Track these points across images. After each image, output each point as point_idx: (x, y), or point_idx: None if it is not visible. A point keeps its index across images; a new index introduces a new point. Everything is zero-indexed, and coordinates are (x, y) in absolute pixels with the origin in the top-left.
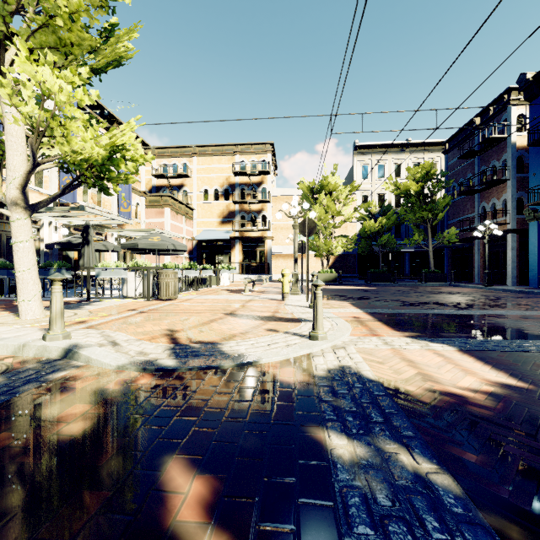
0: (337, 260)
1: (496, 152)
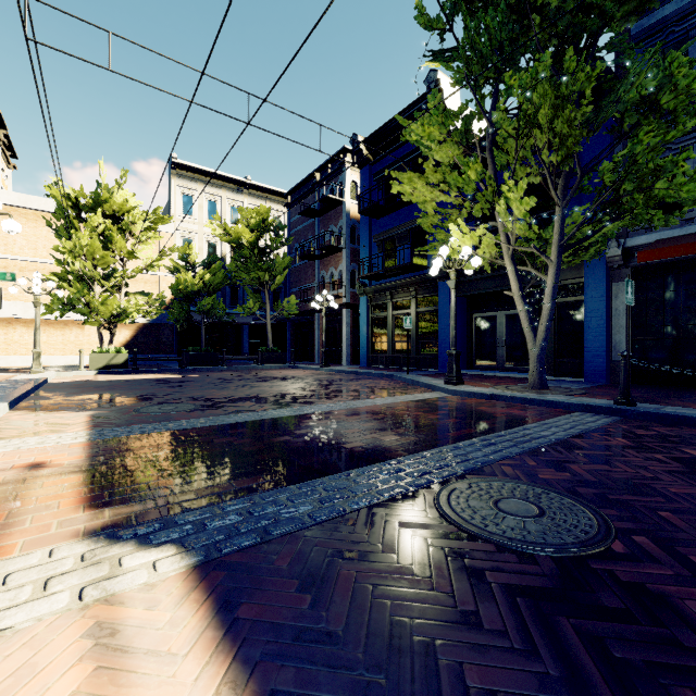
0: (141, 332)
1: (334, 216)
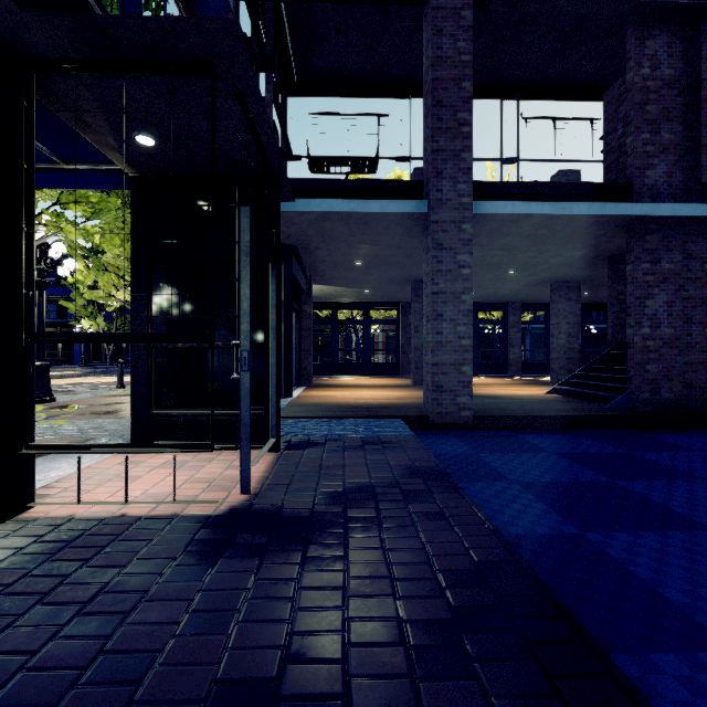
0: None
1: None
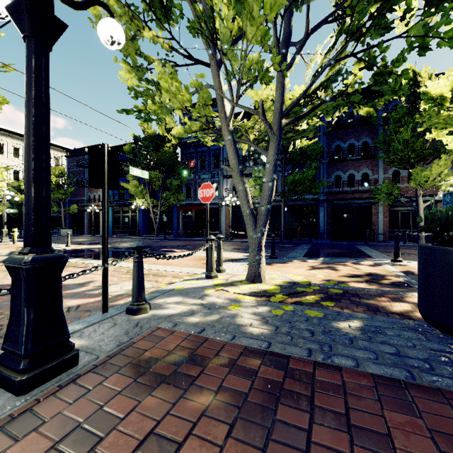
0: None
1: None
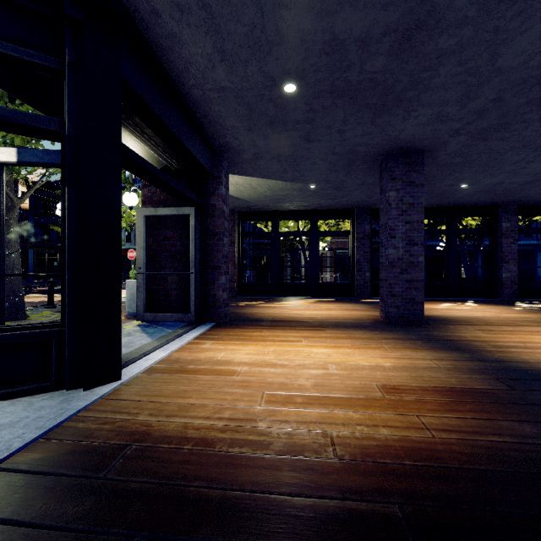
0: None
1: None
